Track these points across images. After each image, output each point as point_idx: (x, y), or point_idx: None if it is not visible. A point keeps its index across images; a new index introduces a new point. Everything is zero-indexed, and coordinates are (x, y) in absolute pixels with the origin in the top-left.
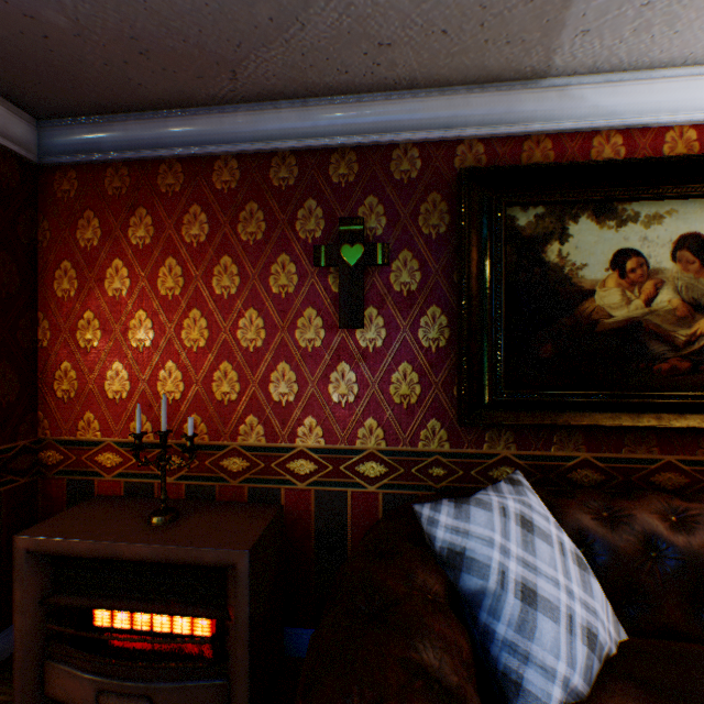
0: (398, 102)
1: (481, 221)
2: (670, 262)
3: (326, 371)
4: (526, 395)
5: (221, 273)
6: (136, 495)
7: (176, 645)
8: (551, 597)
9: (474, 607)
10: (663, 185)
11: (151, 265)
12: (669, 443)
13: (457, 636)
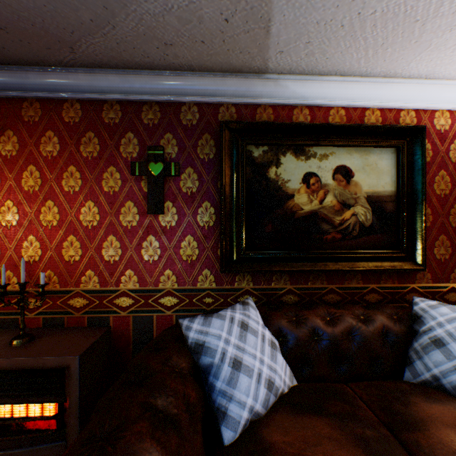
0: (184, 78)
1: (233, 152)
2: (332, 180)
3: (140, 241)
4: (257, 254)
5: (69, 177)
6: (6, 327)
7: (30, 424)
8: (250, 364)
9: (207, 374)
10: (328, 138)
11: (17, 170)
12: (332, 278)
13: (188, 389)
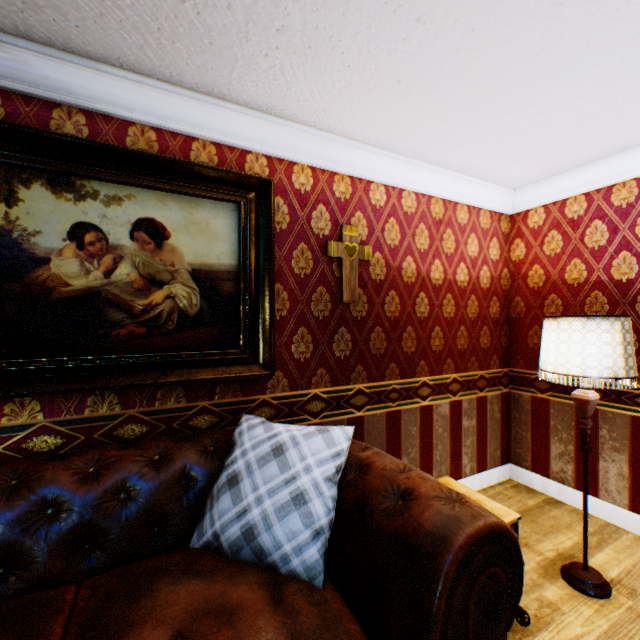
0: None
1: None
2: (131, 240)
3: None
4: None
5: None
6: None
7: None
8: None
9: None
10: (121, 171)
11: None
12: (134, 399)
13: None
